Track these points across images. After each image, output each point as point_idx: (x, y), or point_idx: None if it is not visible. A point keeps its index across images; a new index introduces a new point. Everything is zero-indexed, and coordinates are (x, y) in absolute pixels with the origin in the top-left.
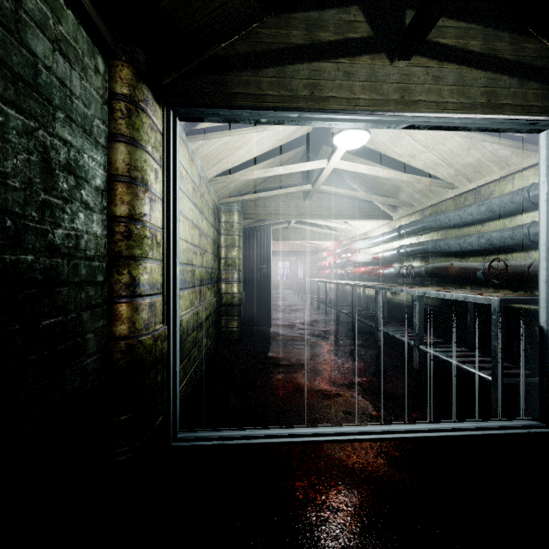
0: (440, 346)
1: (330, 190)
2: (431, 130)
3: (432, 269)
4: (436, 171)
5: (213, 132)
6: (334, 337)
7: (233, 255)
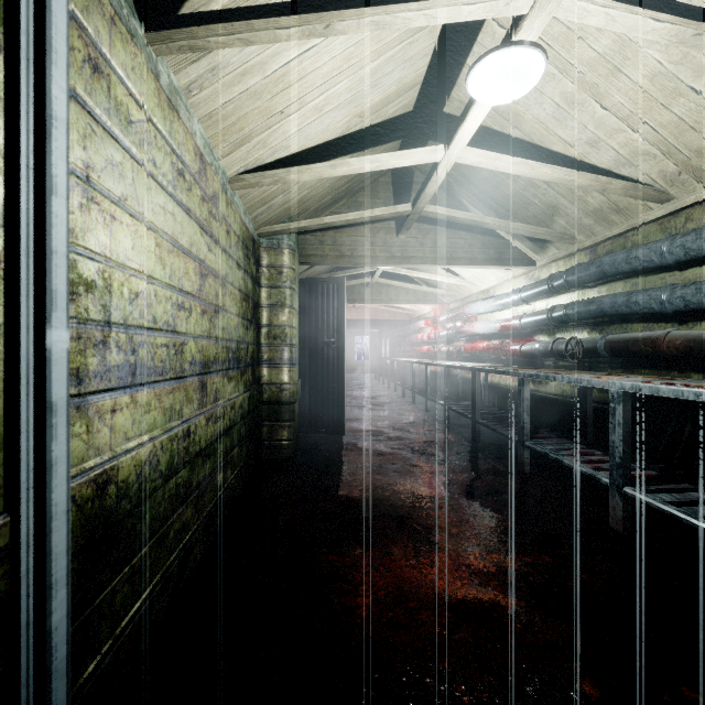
0: (662, 488)
1: (442, 212)
2: (685, 44)
3: (622, 344)
4: (636, 170)
5: (207, 24)
6: (446, 454)
7: (282, 320)
